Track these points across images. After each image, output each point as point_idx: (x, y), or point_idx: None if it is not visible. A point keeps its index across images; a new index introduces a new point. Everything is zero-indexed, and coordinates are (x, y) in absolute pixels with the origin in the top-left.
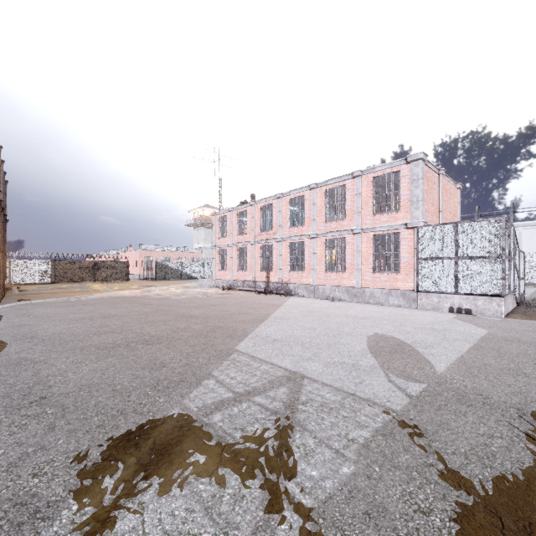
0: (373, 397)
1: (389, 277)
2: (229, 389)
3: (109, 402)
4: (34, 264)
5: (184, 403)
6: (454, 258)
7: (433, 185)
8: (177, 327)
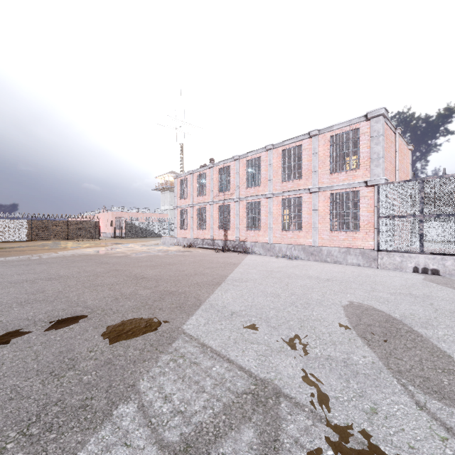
0: None
1: (348, 236)
2: (153, 434)
3: None
4: (12, 223)
5: None
6: (419, 216)
7: (391, 144)
8: (122, 292)
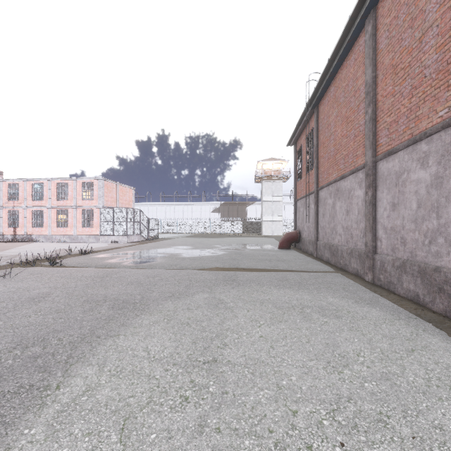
0: (41, 254)
1: (90, 230)
2: None
3: None
4: None
5: None
6: (113, 221)
7: (112, 189)
8: None
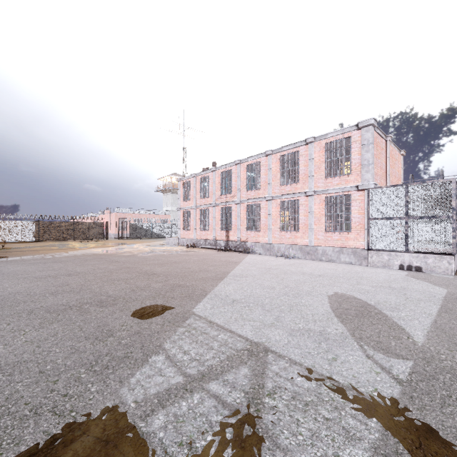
0: (355, 383)
1: (341, 236)
2: (179, 370)
3: (27, 392)
4: (20, 224)
5: (121, 393)
6: (404, 218)
7: (381, 150)
8: (137, 285)
